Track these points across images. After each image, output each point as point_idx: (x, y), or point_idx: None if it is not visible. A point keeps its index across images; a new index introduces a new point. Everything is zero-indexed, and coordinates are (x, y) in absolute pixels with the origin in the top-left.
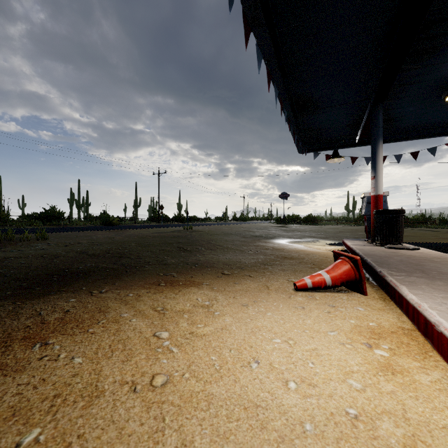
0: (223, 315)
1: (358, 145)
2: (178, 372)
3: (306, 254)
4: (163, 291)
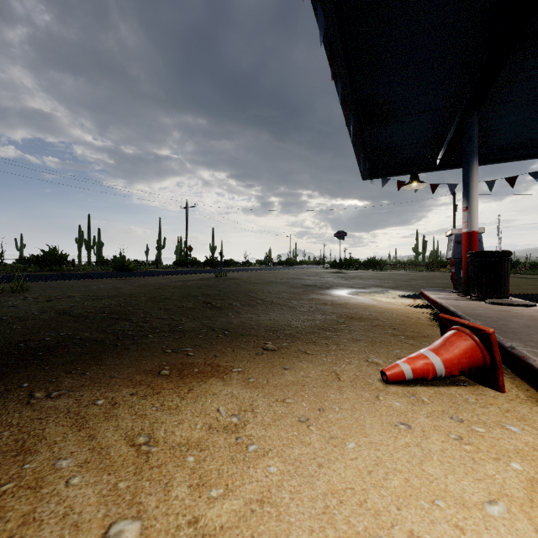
0: (265, 453)
1: (438, 169)
2: None
3: (379, 312)
4: (160, 391)
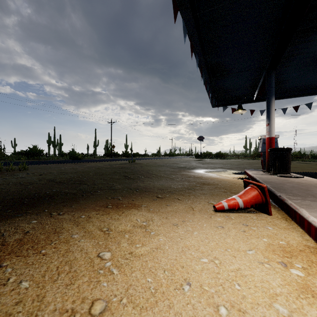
0: (158, 234)
1: (255, 101)
2: (117, 296)
3: (219, 181)
4: (109, 213)
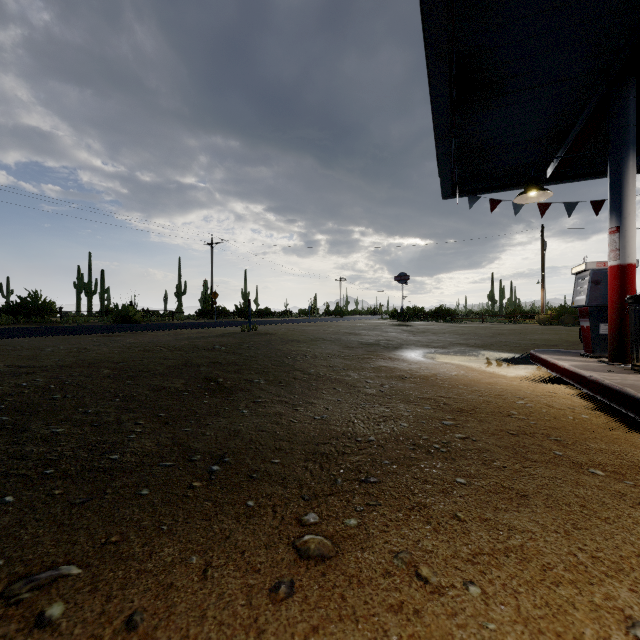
0: None
1: (550, 183)
2: None
3: (497, 395)
4: None
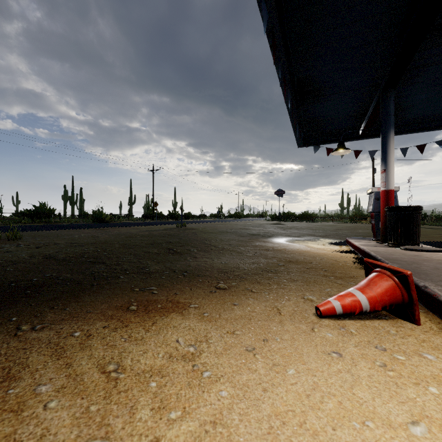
0: (217, 378)
1: (361, 138)
2: None
3: (312, 256)
4: (129, 324)
